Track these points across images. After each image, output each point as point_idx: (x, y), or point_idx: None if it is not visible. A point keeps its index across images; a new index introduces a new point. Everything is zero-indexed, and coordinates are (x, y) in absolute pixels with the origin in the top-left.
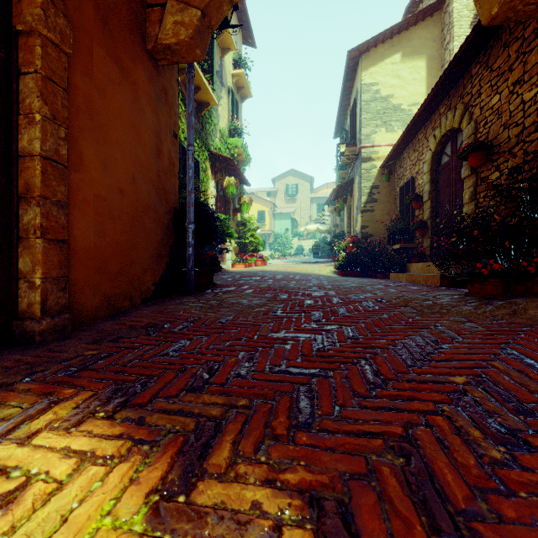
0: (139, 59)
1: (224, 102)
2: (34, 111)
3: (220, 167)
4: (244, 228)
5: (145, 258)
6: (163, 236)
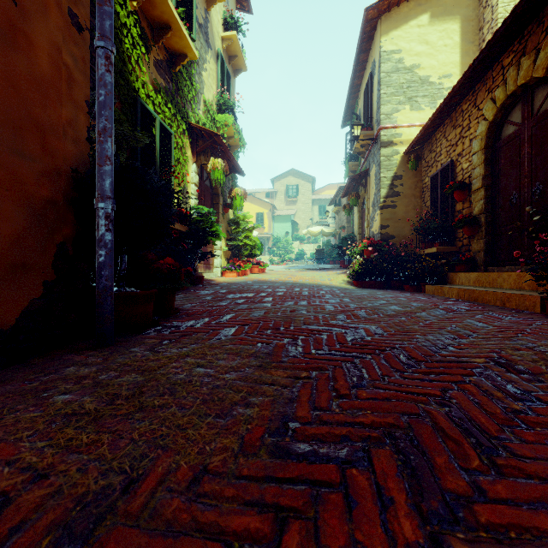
0: None
1: (210, 68)
2: None
3: (203, 146)
4: (236, 227)
5: None
6: (32, 224)
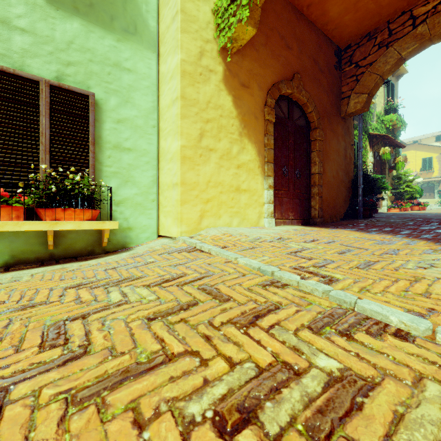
0: (339, 123)
1: (379, 93)
2: (316, 161)
3: (376, 142)
4: (399, 181)
5: (340, 202)
6: (347, 193)
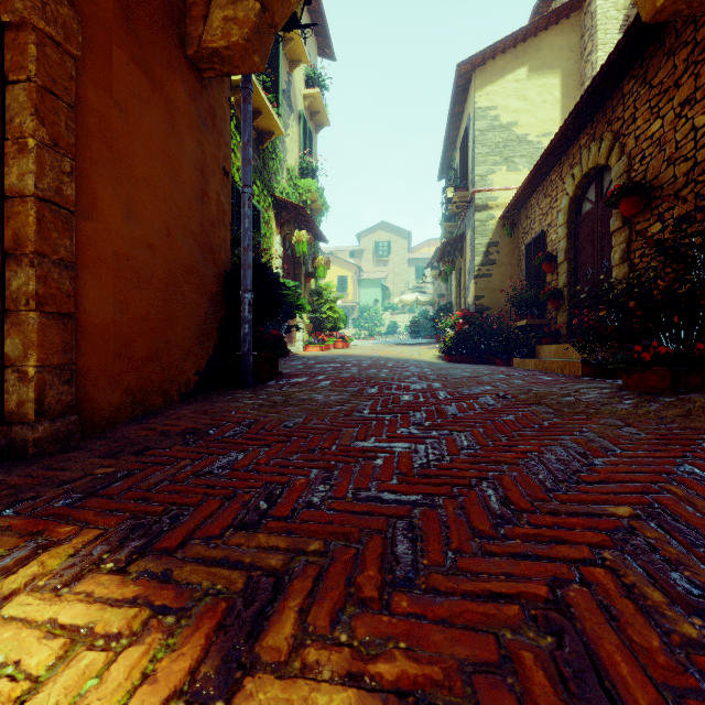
0: (177, 68)
1: (292, 132)
2: (26, 134)
3: (288, 218)
4: (319, 298)
5: (184, 338)
6: (209, 309)
